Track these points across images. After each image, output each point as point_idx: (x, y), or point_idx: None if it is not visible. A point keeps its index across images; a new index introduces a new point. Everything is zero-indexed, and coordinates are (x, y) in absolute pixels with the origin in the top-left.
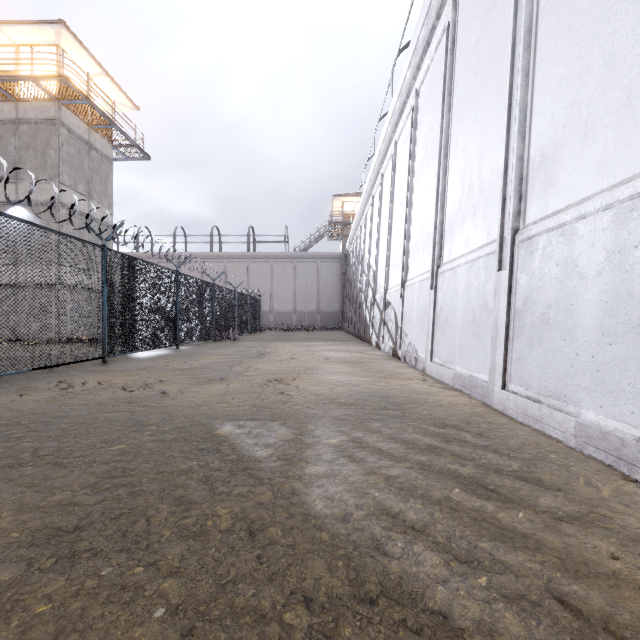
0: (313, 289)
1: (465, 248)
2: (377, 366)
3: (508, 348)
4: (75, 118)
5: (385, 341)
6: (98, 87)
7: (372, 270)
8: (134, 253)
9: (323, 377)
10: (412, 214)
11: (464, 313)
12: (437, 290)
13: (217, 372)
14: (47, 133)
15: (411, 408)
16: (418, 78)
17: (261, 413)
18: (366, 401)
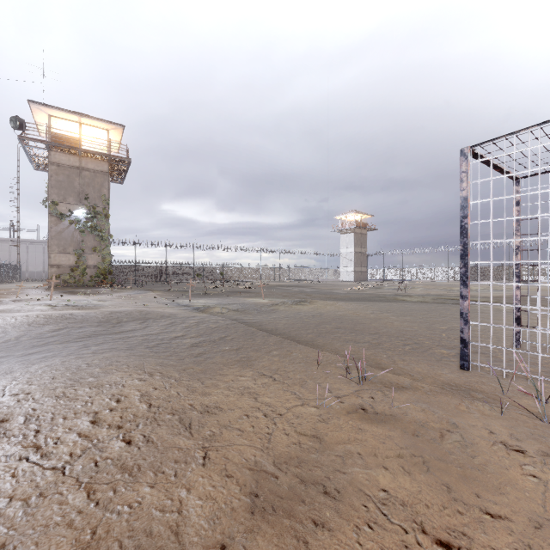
0: None
1: None
2: None
3: None
4: None
5: None
6: None
7: None
8: None
9: None
10: None
11: None
12: None
13: None
14: None
15: None
16: None
17: None
18: None
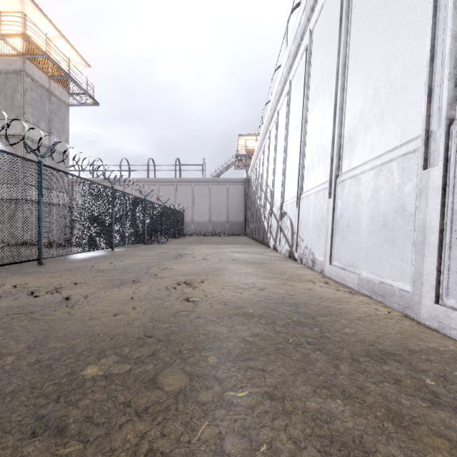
0: (224, 205)
1: (370, 154)
2: (278, 267)
3: (442, 256)
4: (37, 70)
5: (281, 244)
6: (55, 46)
7: (269, 188)
8: (90, 178)
9: (230, 279)
10: (307, 136)
11: (371, 218)
12: (336, 198)
13: (134, 273)
14: (14, 81)
15: (328, 323)
16: (312, 19)
17: (156, 332)
18: (275, 312)
